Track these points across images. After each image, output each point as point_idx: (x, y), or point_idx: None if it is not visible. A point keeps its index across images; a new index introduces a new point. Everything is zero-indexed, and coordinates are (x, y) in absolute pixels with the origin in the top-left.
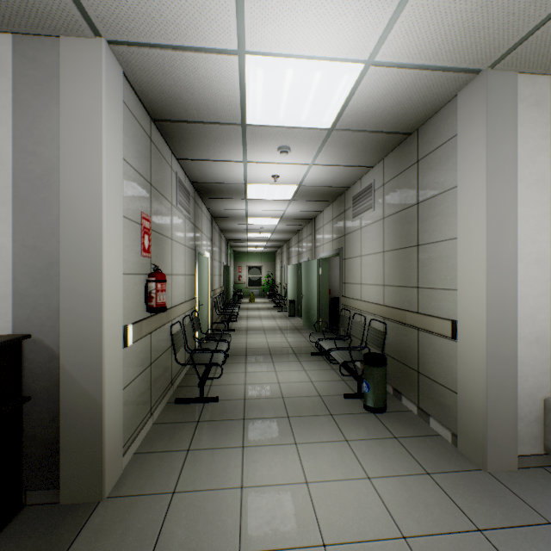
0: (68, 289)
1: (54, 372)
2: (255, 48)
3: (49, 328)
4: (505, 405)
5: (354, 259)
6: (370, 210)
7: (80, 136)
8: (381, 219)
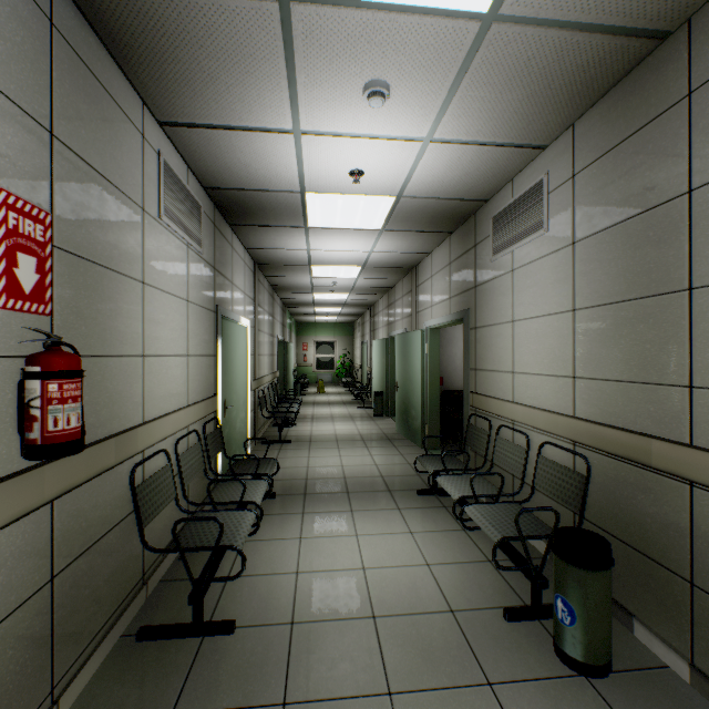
0: None
1: None
2: None
3: None
4: None
5: (496, 327)
6: (537, 233)
7: None
8: (568, 245)
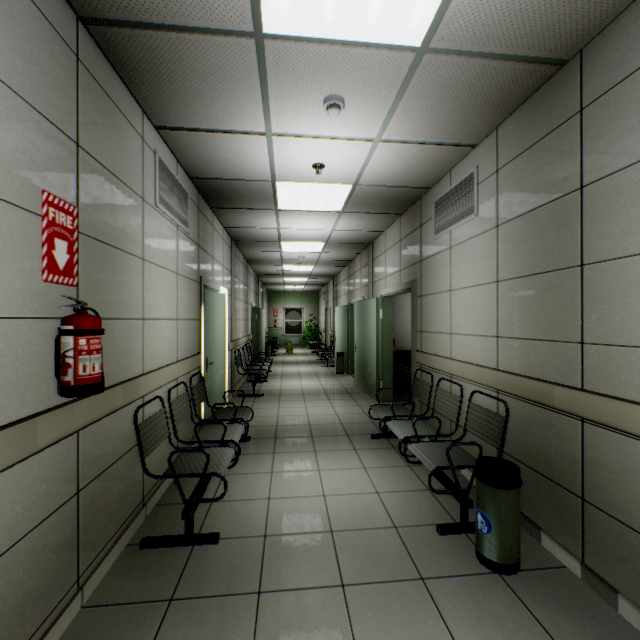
0: None
1: None
2: None
3: None
4: None
5: (437, 296)
6: (469, 216)
7: None
8: (493, 227)
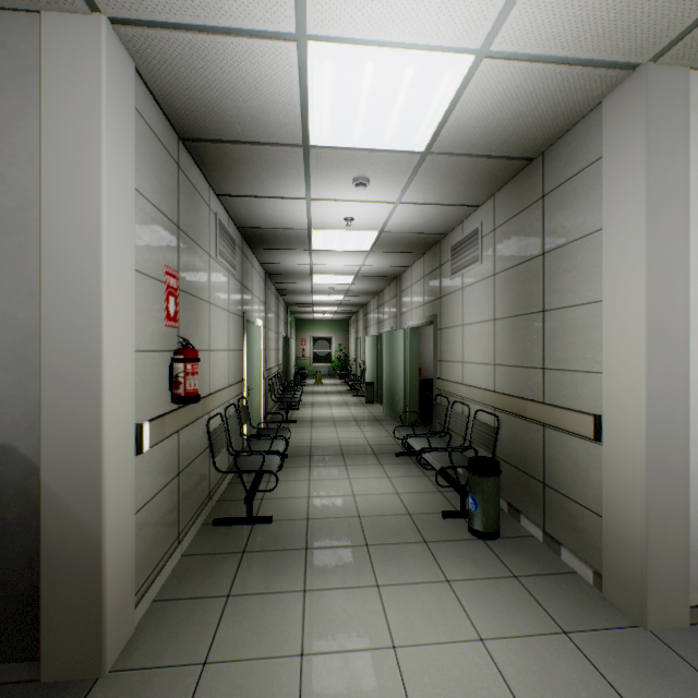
0: (52, 374)
1: (33, 492)
2: (320, 30)
3: (25, 430)
4: (673, 536)
5: (453, 329)
6: (476, 264)
7: (70, 154)
8: (491, 275)
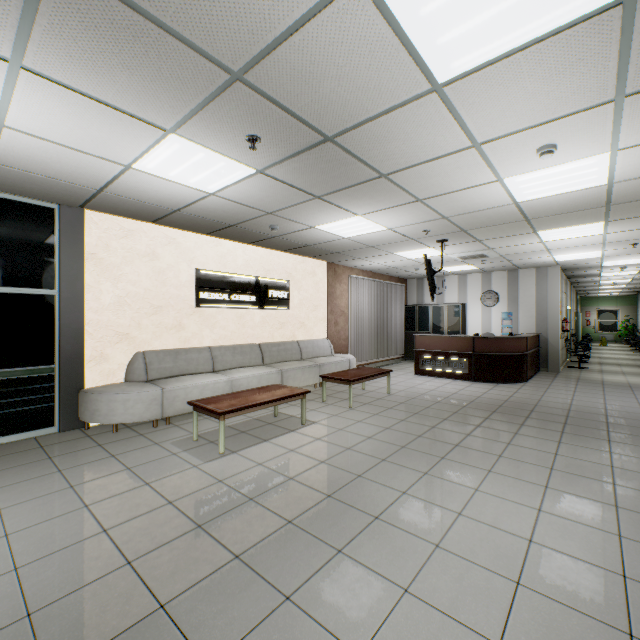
0: (549, 324)
1: (545, 342)
2: (606, 261)
3: (544, 332)
4: None
5: None
6: None
7: (552, 289)
8: None
